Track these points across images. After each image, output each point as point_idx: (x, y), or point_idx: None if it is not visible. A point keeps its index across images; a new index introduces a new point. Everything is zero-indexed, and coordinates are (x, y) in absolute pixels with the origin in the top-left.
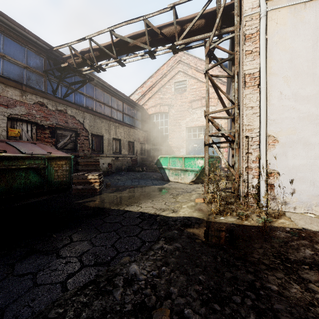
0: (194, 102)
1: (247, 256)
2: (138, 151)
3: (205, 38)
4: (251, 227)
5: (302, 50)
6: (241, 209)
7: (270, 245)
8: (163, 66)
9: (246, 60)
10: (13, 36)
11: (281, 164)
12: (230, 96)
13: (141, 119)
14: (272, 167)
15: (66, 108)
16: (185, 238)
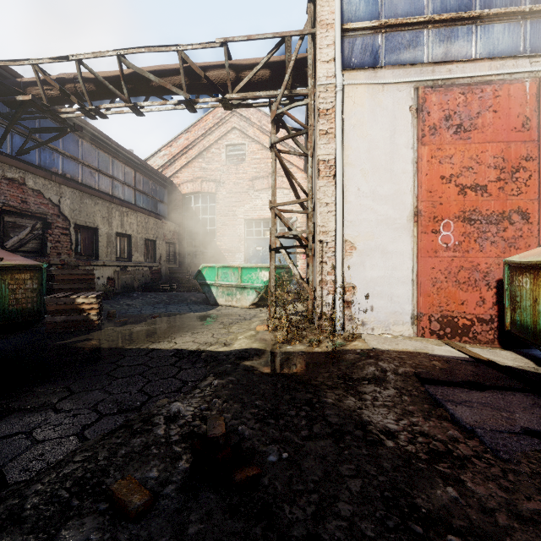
0: (257, 181)
1: (311, 381)
2: (164, 257)
3: (270, 96)
4: (322, 353)
5: (380, 140)
6: (314, 335)
7: (338, 368)
8: (207, 116)
9: (321, 142)
10: None
11: (359, 277)
12: None
13: (168, 202)
14: (349, 280)
15: (24, 176)
16: (240, 371)
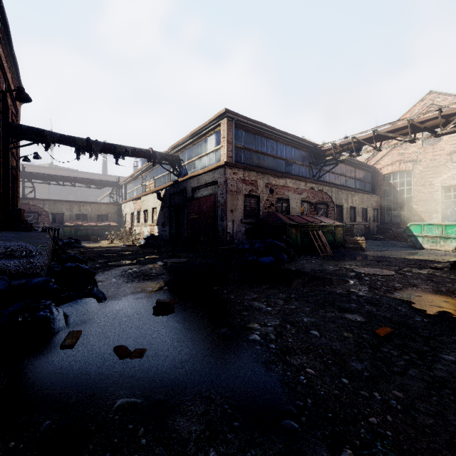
0: None
1: None
2: (371, 218)
3: None
4: None
5: None
6: None
7: None
8: (404, 115)
9: None
10: (297, 147)
11: None
12: None
13: (371, 181)
14: None
15: (322, 188)
16: None
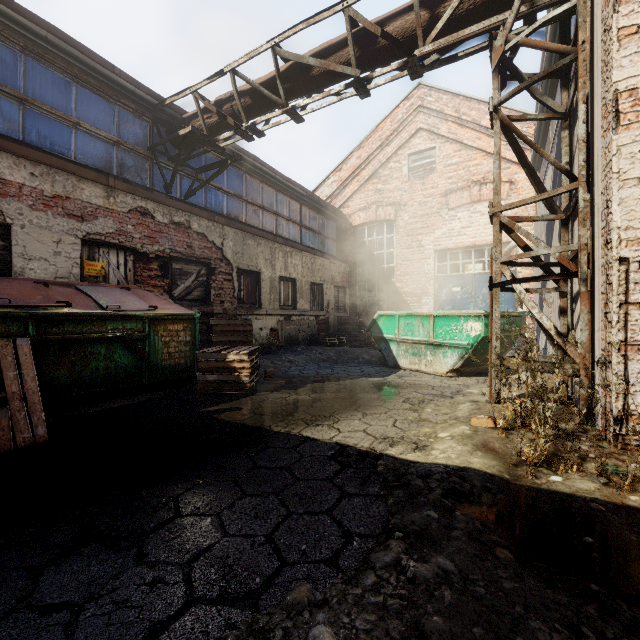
0: (454, 195)
1: None
2: (332, 304)
3: (491, 27)
4: None
5: None
6: (607, 455)
7: None
8: (383, 122)
9: (622, 54)
10: (93, 83)
11: None
12: (542, 174)
13: (337, 238)
14: None
15: (189, 219)
16: (462, 540)
